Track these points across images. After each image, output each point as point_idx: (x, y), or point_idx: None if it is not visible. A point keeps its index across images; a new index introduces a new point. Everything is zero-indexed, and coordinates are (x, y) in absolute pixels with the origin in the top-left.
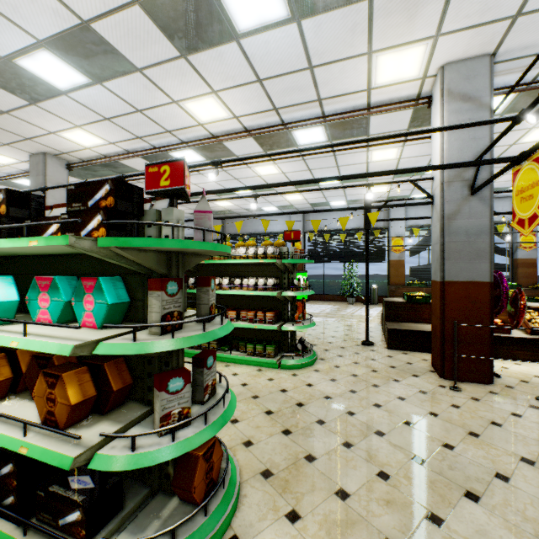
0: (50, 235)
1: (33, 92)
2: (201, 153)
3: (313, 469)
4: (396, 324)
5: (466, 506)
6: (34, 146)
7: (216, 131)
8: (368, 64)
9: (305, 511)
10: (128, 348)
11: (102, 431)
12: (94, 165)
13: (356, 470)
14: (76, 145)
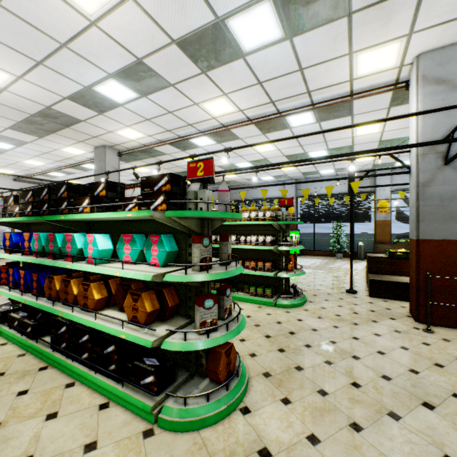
0: (131, 208)
1: (102, 106)
2: (213, 138)
3: (301, 375)
4: (377, 276)
5: (421, 411)
6: (98, 141)
7: (225, 122)
8: (349, 61)
9: (294, 399)
10: (183, 278)
11: (164, 330)
12: (136, 152)
13: (334, 379)
14: (125, 139)
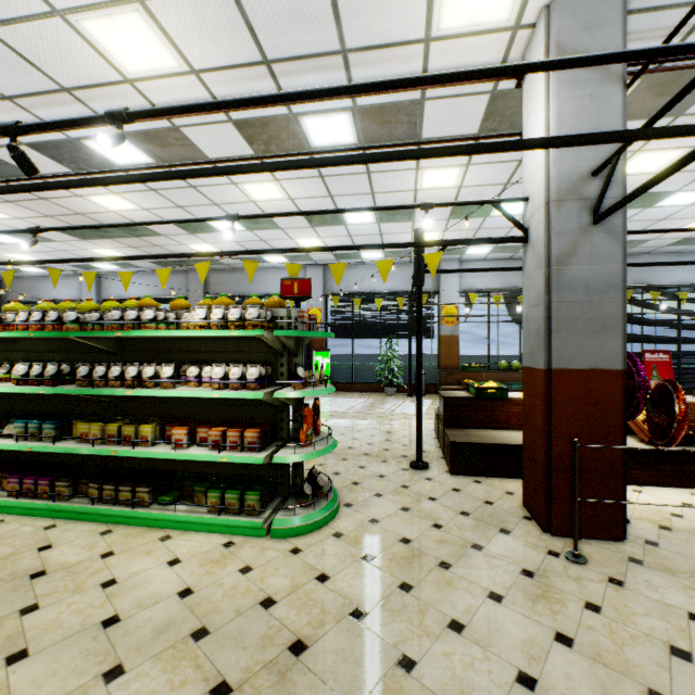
0: None
1: None
2: (144, 148)
3: None
4: (461, 433)
5: None
6: None
7: (161, 101)
8: None
9: None
10: None
11: None
12: None
13: None
14: None
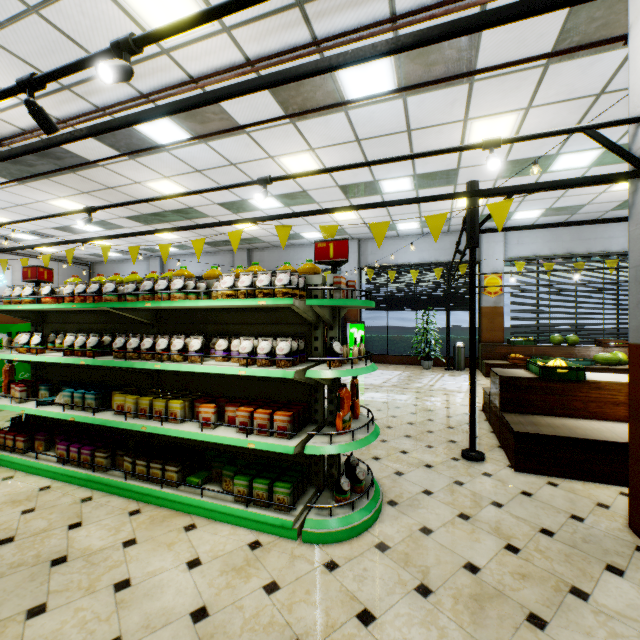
0: None
1: None
2: (187, 126)
3: None
4: (525, 420)
5: None
6: None
7: (197, 71)
8: None
9: None
10: None
11: None
12: None
13: None
14: None
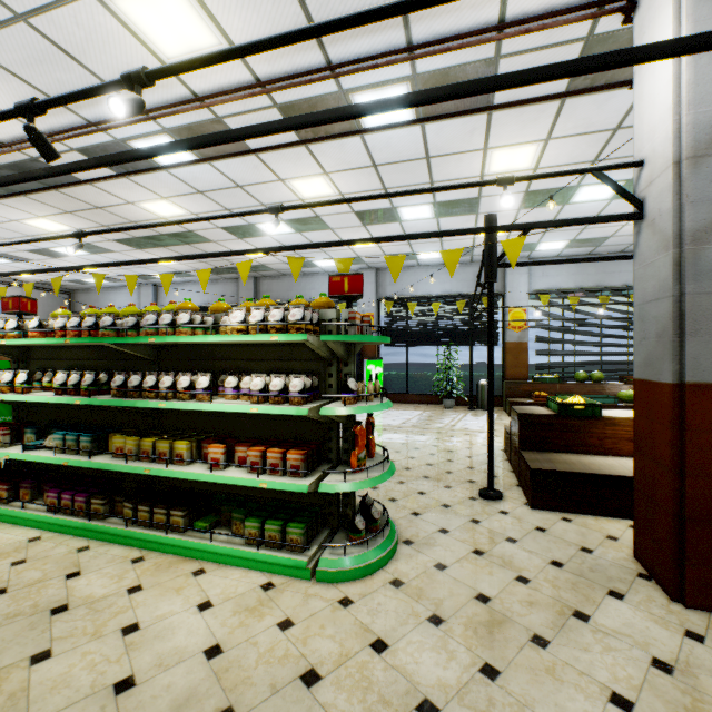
0: None
1: None
2: None
3: None
4: (542, 458)
5: None
6: None
7: (202, 88)
8: None
9: None
10: None
11: None
12: None
13: None
14: None
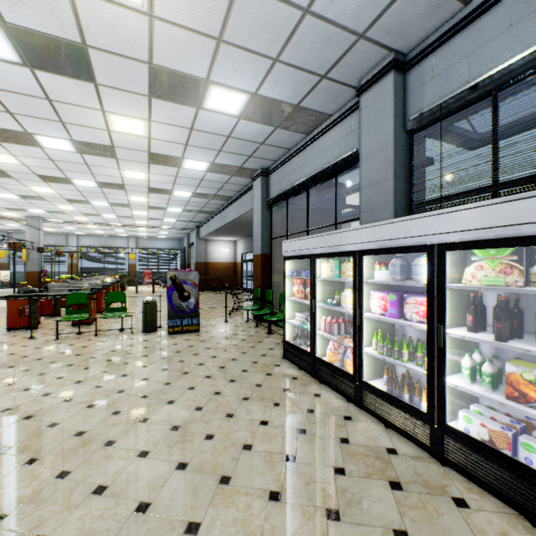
0: None
1: None
2: None
3: None
4: None
5: None
6: None
7: None
8: None
9: None
10: None
11: None
12: None
13: None
14: None
